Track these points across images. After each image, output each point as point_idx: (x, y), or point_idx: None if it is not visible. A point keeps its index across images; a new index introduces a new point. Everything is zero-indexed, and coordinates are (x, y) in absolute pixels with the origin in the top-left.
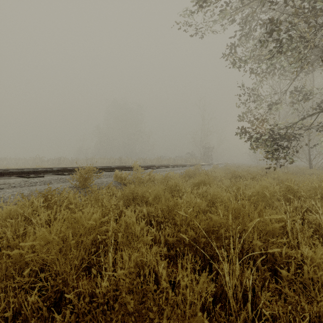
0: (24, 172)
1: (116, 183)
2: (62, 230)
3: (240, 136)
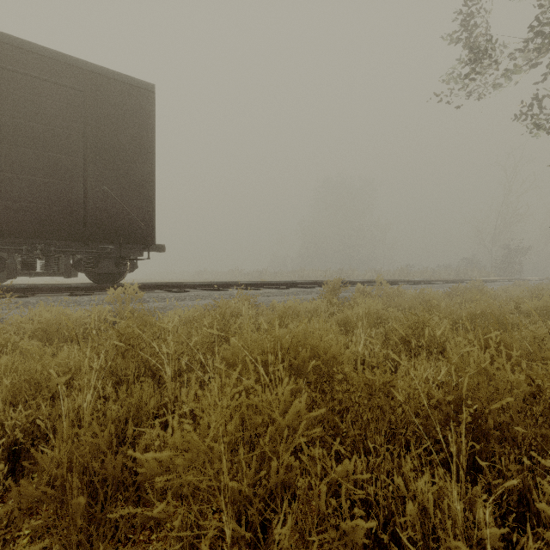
0: (273, 284)
1: None
2: (366, 307)
3: None
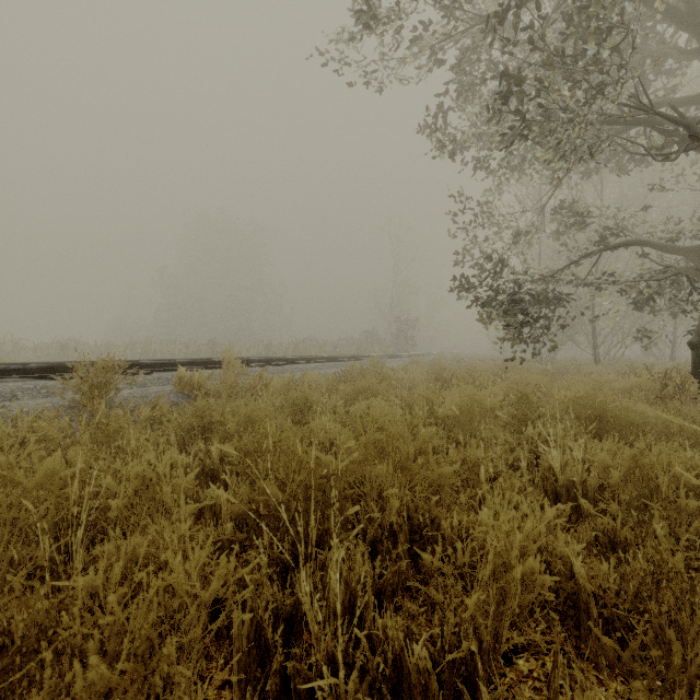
0: None
1: (178, 397)
2: None
3: (459, 297)
